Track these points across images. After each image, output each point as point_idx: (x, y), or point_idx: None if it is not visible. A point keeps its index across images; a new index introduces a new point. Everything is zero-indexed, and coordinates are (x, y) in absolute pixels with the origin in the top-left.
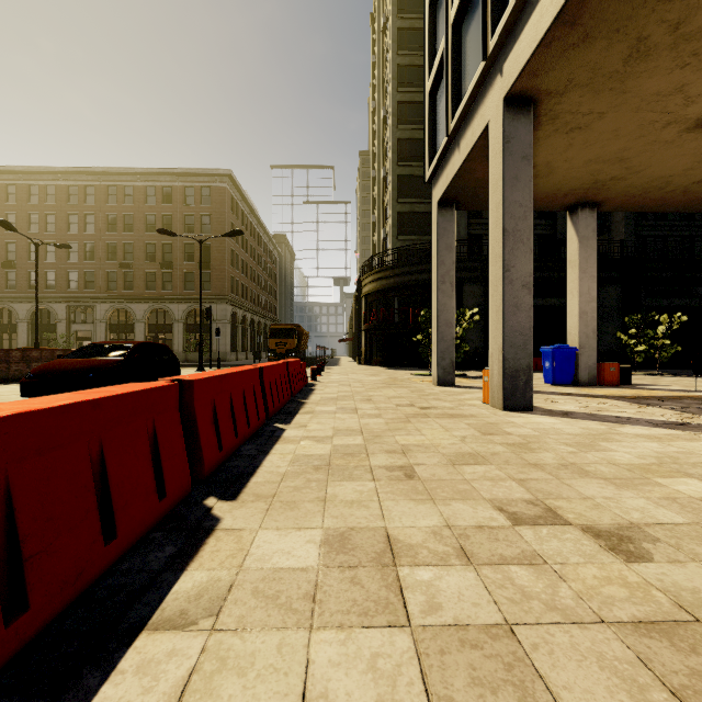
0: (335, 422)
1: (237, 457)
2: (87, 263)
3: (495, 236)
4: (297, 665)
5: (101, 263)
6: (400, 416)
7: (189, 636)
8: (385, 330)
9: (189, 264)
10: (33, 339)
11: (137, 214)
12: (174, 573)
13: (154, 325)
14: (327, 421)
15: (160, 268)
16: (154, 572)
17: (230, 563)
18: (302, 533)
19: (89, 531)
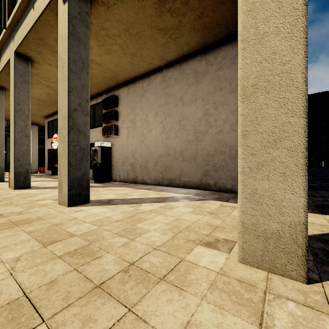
0: None
1: None
2: None
3: None
4: None
5: None
6: None
7: None
8: None
9: None
10: None
11: None
12: None
13: None
14: None
15: None
16: None
17: None
18: None
19: None
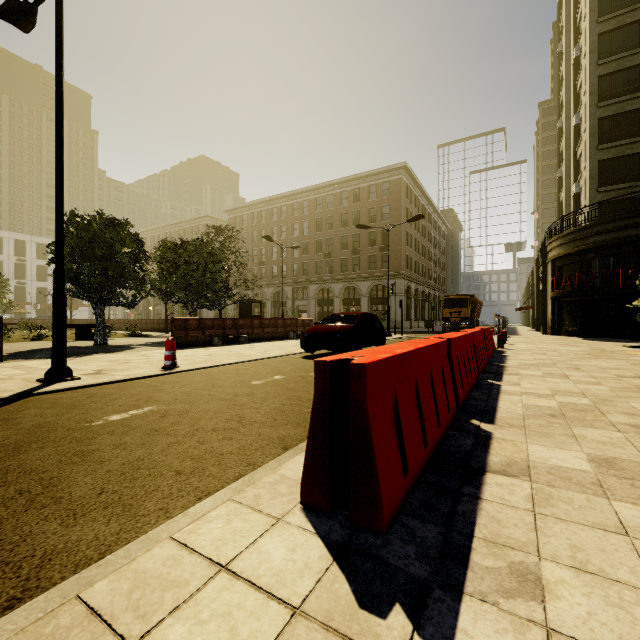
0: (548, 384)
1: (473, 399)
2: (304, 257)
3: None
4: (607, 510)
5: (312, 256)
6: (627, 386)
7: (517, 480)
8: (581, 297)
9: (372, 249)
10: (274, 312)
11: (335, 215)
12: (482, 452)
13: (346, 299)
14: (539, 383)
15: (351, 254)
16: (468, 449)
17: (518, 455)
18: (566, 452)
19: (434, 417)
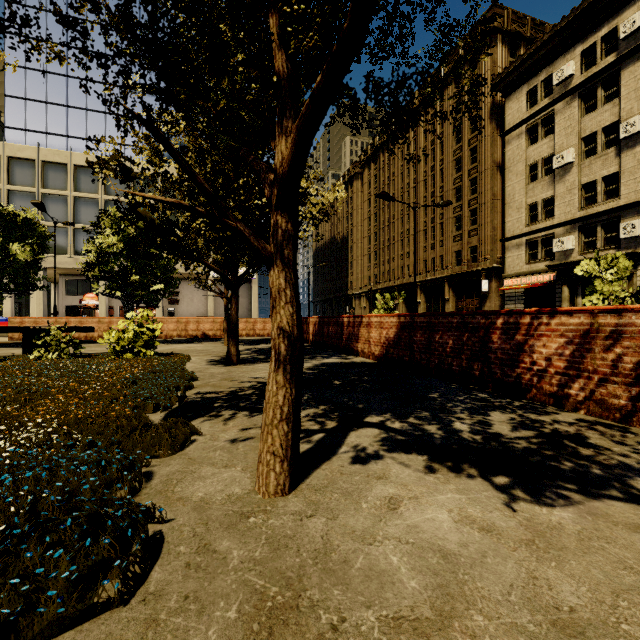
0: None
1: None
2: None
3: (39, 294)
4: None
5: None
6: None
7: None
8: None
9: None
10: None
11: None
12: None
13: None
14: None
15: None
16: None
17: None
18: None
19: None
